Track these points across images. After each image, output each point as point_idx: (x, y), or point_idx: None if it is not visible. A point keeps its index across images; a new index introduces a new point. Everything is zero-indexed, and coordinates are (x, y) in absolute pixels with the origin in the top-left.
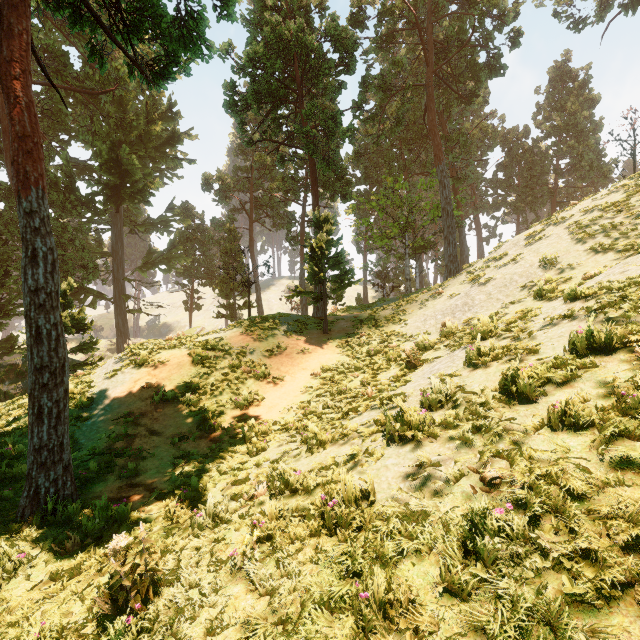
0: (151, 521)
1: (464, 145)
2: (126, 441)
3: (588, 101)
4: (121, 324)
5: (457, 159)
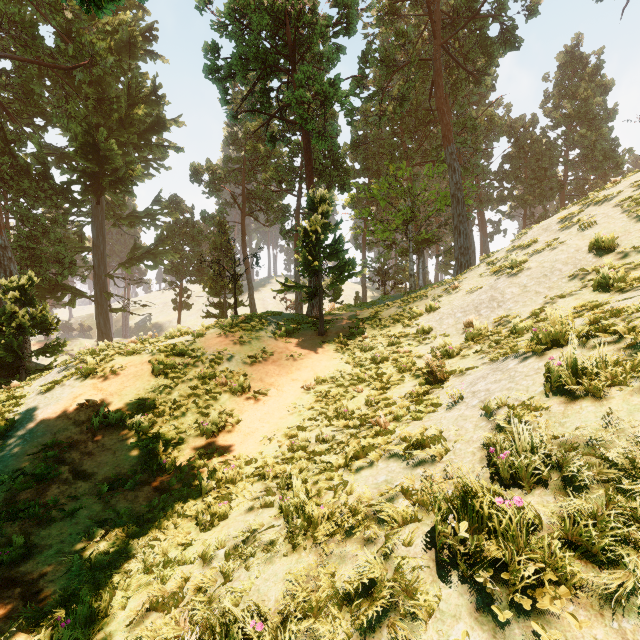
0: None
1: (472, 129)
2: (36, 490)
3: (601, 87)
4: (102, 324)
5: (465, 144)
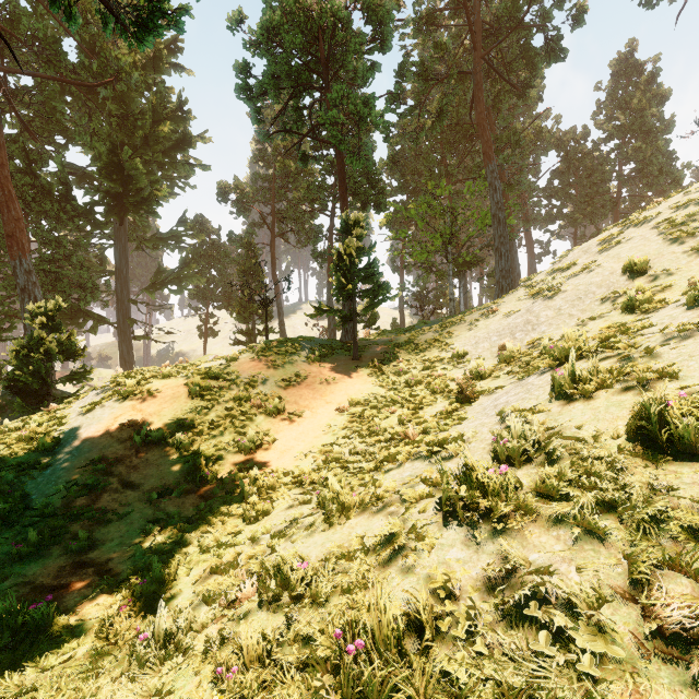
0: (81, 634)
1: (516, 145)
2: (90, 497)
3: (657, 97)
4: (125, 352)
5: (508, 161)
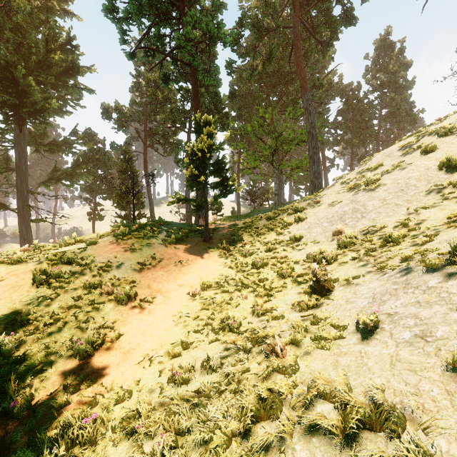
0: None
1: (320, 86)
2: None
3: (403, 65)
4: (24, 232)
5: (315, 97)
